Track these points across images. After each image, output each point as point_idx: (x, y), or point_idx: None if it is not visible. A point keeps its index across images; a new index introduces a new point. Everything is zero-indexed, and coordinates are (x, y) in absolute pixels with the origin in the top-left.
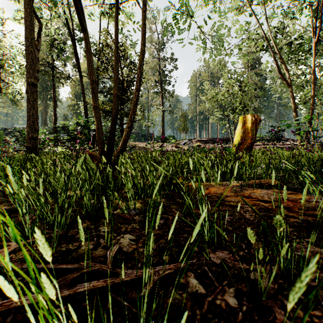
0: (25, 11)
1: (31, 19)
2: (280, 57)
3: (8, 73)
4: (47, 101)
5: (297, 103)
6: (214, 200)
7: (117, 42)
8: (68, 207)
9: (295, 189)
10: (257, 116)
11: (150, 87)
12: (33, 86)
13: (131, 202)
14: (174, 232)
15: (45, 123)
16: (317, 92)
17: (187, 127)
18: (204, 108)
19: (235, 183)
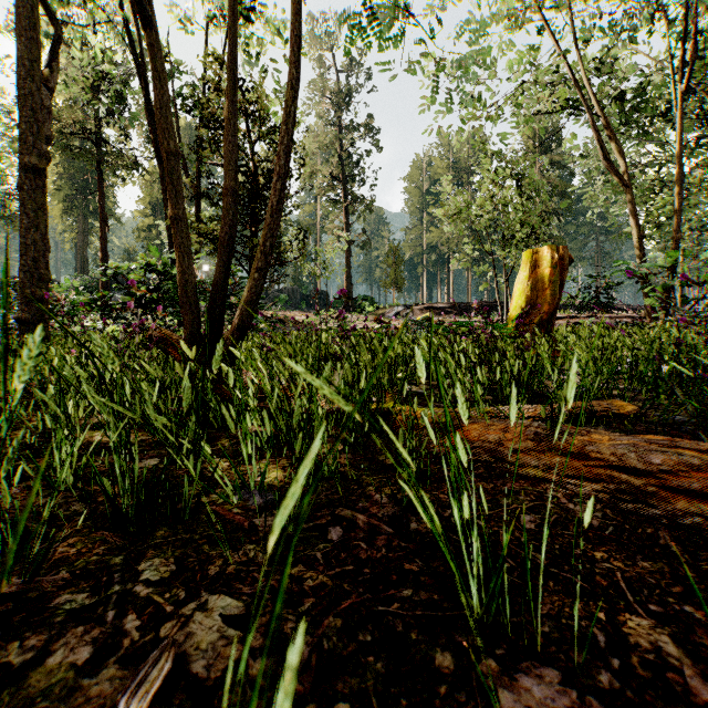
0: None
1: (30, 14)
2: (608, 125)
3: None
4: (87, 219)
5: (642, 227)
6: (479, 458)
7: (234, 61)
8: (73, 486)
9: (676, 425)
10: (564, 250)
11: (319, 190)
12: (36, 173)
13: (257, 464)
14: (373, 579)
15: (84, 268)
16: (685, 202)
17: (402, 278)
18: (438, 237)
19: (528, 412)
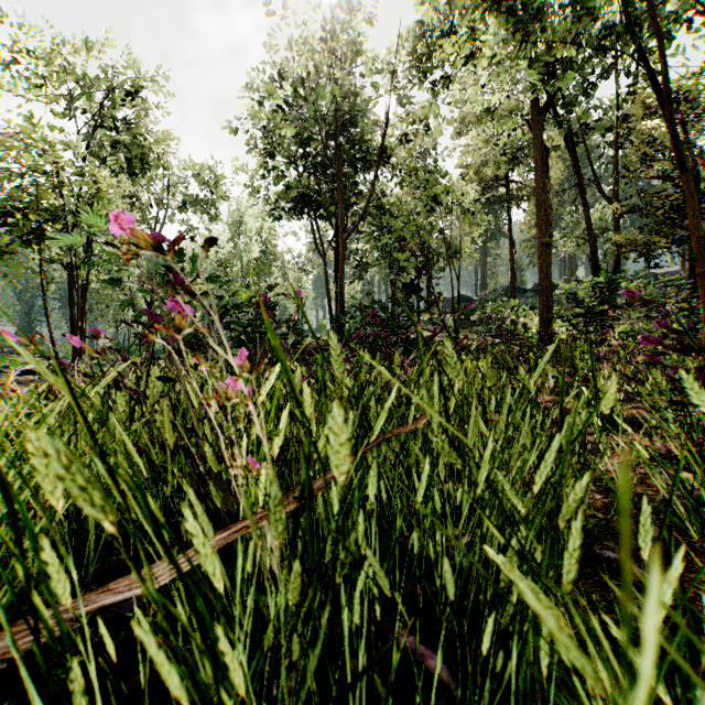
0: (535, 149)
1: (542, 155)
2: None
3: (439, 217)
4: (486, 244)
5: None
6: None
7: None
8: None
9: None
10: None
11: None
12: (547, 247)
13: None
14: None
15: (484, 283)
16: None
17: None
18: None
19: None
